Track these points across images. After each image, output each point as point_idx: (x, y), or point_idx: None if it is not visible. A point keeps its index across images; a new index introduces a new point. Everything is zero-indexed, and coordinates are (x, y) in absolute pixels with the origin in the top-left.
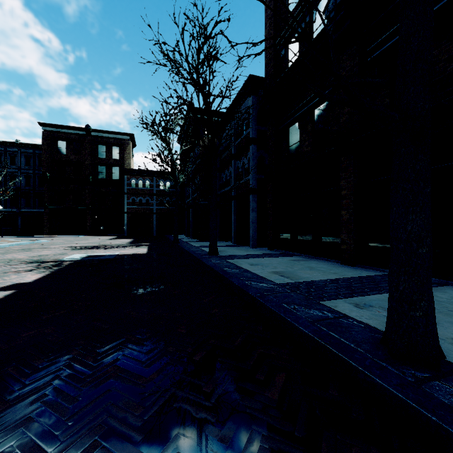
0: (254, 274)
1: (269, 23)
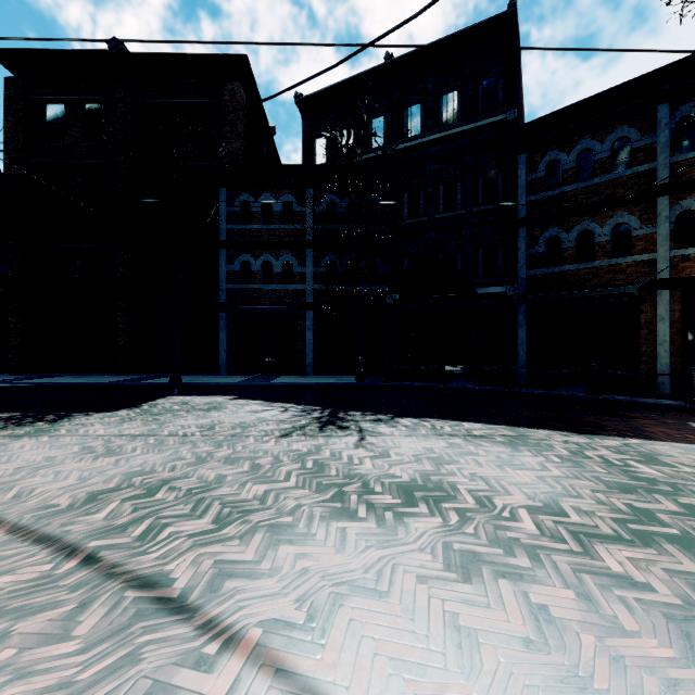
0: (76, 383)
1: (15, 122)
